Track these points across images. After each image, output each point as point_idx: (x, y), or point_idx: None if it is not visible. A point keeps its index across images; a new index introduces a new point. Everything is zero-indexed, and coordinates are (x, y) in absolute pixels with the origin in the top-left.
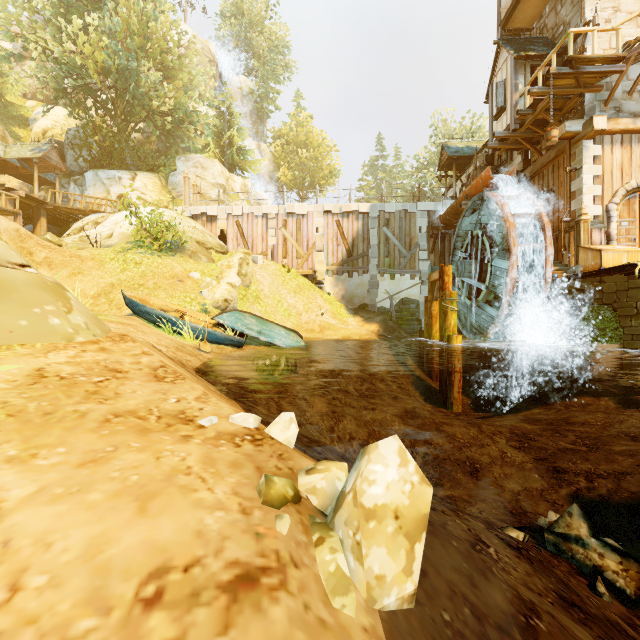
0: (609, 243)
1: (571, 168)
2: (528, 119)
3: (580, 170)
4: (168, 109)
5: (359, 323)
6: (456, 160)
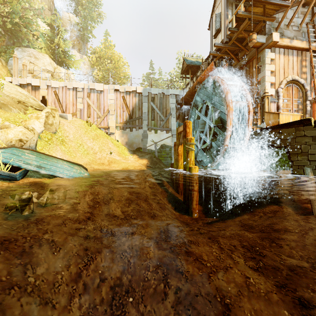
0: (278, 111)
1: (258, 65)
2: (234, 36)
3: (263, 67)
4: (6, 12)
5: (135, 159)
6: (191, 67)
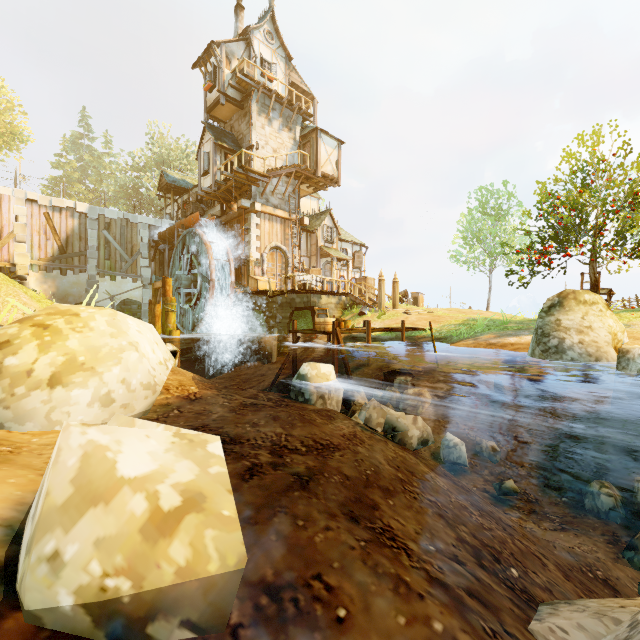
0: (263, 275)
1: (245, 227)
2: (223, 187)
3: (250, 230)
4: None
5: None
6: (174, 188)
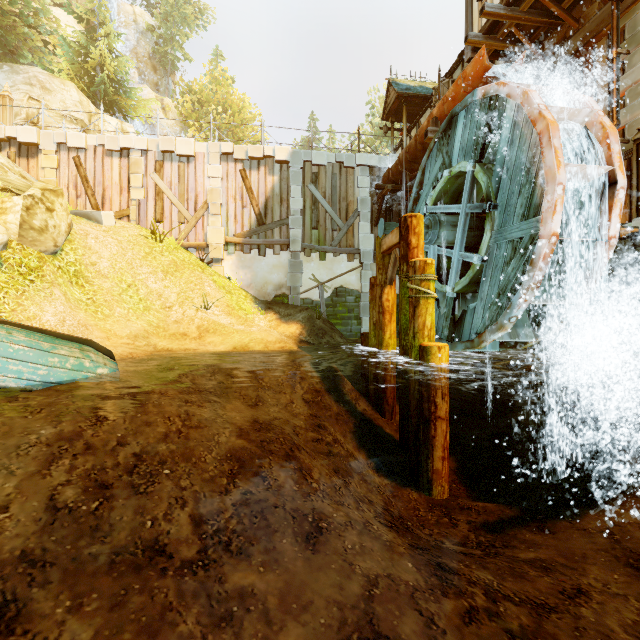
0: None
1: (621, 50)
2: None
3: (638, 53)
4: None
5: (272, 322)
6: (408, 99)
